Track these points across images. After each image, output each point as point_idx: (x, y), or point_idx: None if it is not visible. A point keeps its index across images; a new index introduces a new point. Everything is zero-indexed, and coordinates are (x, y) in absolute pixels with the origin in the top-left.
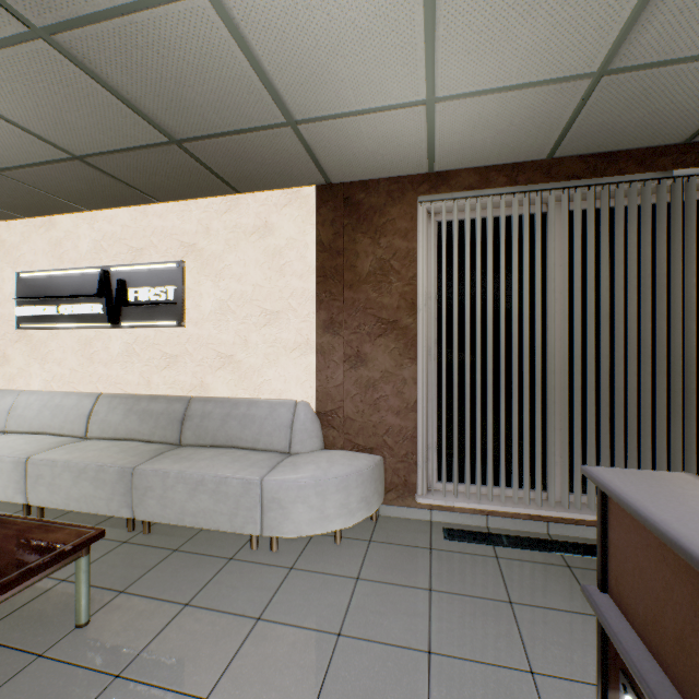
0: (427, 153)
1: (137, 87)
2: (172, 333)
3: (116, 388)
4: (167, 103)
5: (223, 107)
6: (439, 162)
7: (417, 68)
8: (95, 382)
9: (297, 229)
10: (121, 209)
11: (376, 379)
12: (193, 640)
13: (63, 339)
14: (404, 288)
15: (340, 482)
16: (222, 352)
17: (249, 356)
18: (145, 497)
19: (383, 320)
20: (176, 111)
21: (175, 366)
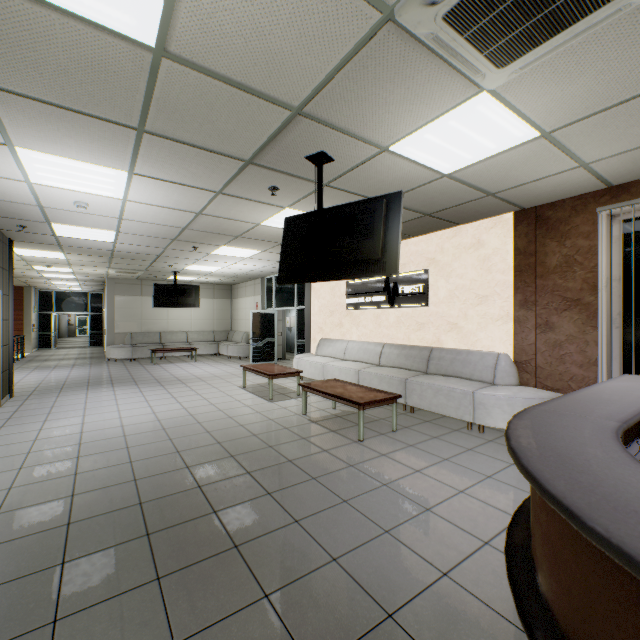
0: (599, 180)
1: (413, 204)
2: (421, 311)
3: (391, 341)
4: (425, 205)
5: (451, 199)
6: (614, 181)
7: (564, 160)
8: (381, 337)
9: (500, 242)
10: None
11: (561, 341)
12: (439, 446)
13: (366, 314)
14: (586, 275)
15: (524, 401)
16: (450, 321)
17: (467, 324)
18: (411, 394)
19: (567, 299)
20: (428, 206)
21: (422, 329)
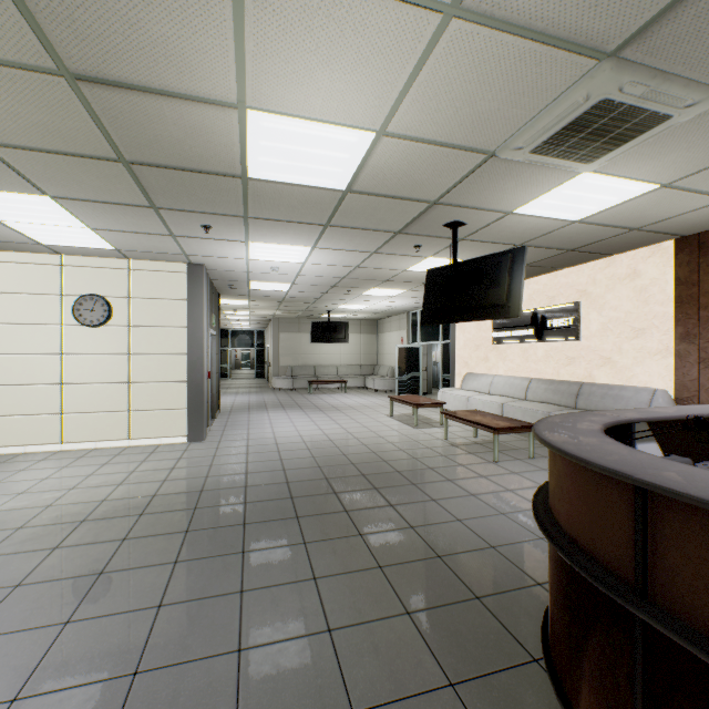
0: None
1: (550, 244)
2: (571, 345)
3: (539, 376)
4: (564, 243)
5: (591, 237)
6: None
7: (702, 197)
8: (528, 372)
9: (658, 272)
10: (542, 275)
11: None
12: None
13: (513, 348)
14: None
15: None
16: (602, 356)
17: (621, 358)
18: None
19: None
20: (568, 244)
21: (573, 364)
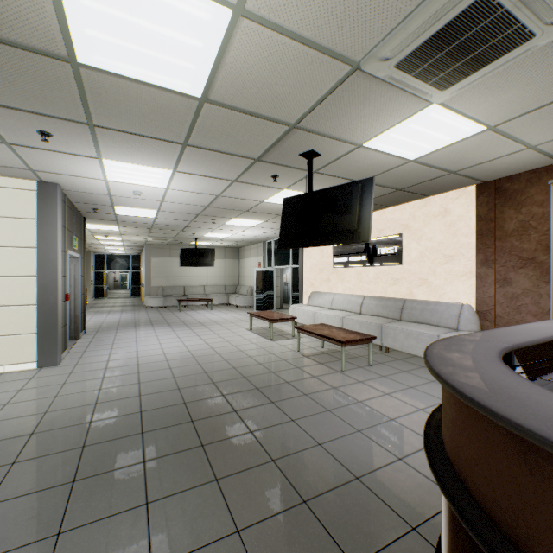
0: (549, 157)
1: (386, 182)
2: (396, 268)
3: (371, 293)
4: (396, 182)
5: (419, 178)
6: None
7: (512, 144)
8: (362, 291)
9: (464, 210)
10: (373, 212)
11: (517, 294)
12: (407, 378)
13: (350, 271)
14: (539, 238)
15: None
16: (421, 277)
17: (435, 279)
18: (386, 337)
19: (523, 258)
20: (400, 183)
21: (397, 284)
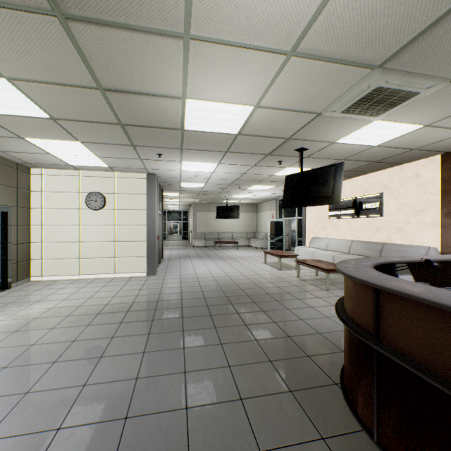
0: None
1: (362, 159)
2: (377, 219)
3: (358, 239)
4: (370, 158)
5: (387, 154)
6: None
7: None
8: (351, 236)
9: (431, 174)
10: (359, 176)
11: None
12: None
13: (341, 222)
14: None
15: None
16: (397, 226)
17: (409, 228)
18: None
19: None
20: (373, 158)
21: (378, 231)
